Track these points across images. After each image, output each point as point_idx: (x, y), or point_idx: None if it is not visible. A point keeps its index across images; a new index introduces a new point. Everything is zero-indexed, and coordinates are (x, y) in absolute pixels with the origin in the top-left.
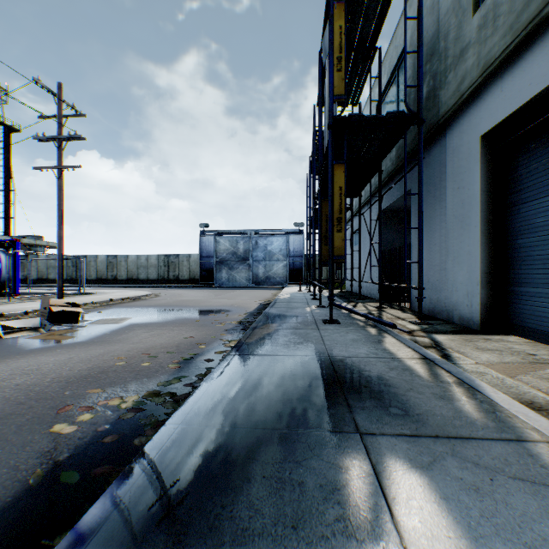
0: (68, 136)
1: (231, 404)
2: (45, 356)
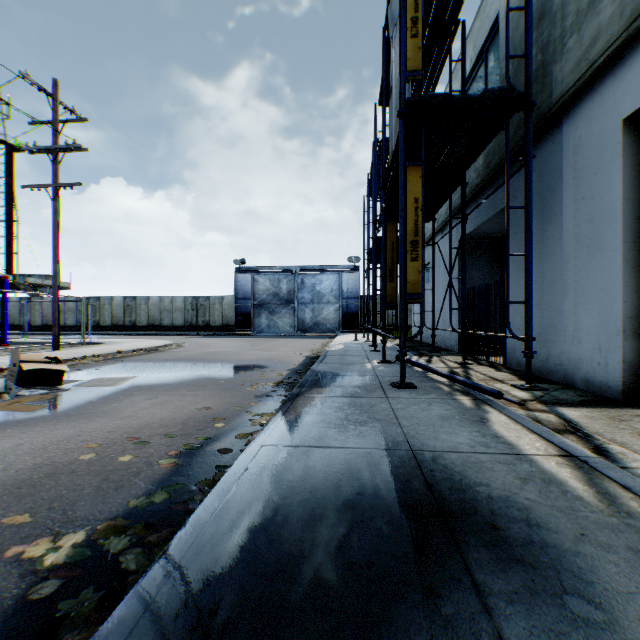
0: (65, 146)
1: (237, 580)
2: None
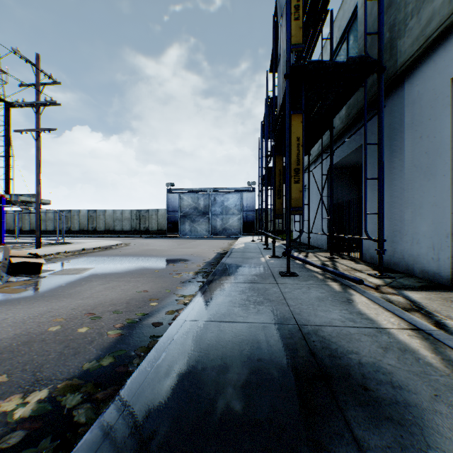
0: (44, 102)
1: (163, 435)
2: None
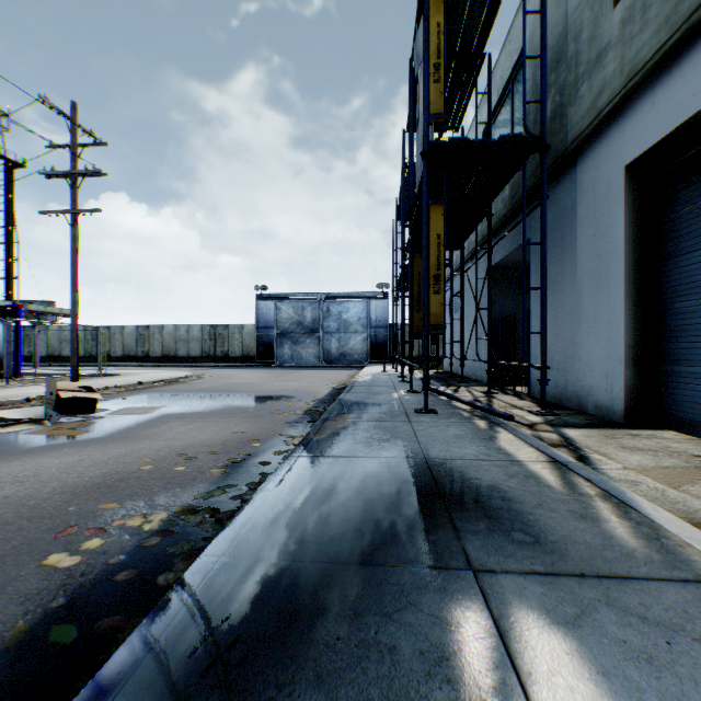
0: (84, 171)
1: (293, 526)
2: (47, 457)
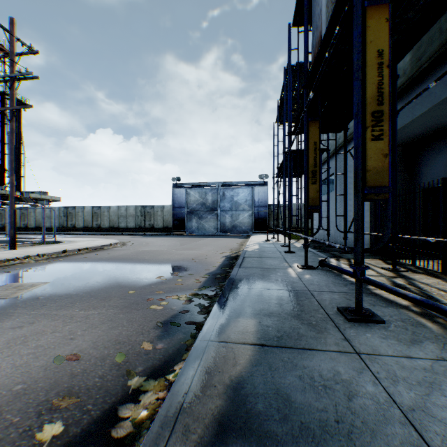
0: (19, 74)
1: None
2: None
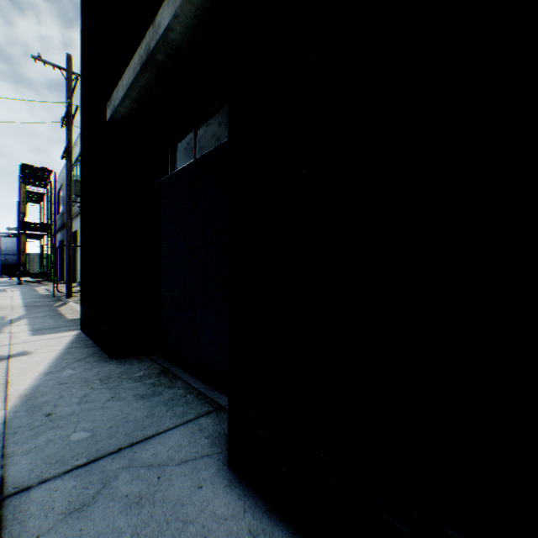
0: None
1: None
2: None
